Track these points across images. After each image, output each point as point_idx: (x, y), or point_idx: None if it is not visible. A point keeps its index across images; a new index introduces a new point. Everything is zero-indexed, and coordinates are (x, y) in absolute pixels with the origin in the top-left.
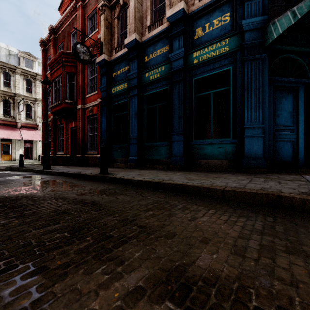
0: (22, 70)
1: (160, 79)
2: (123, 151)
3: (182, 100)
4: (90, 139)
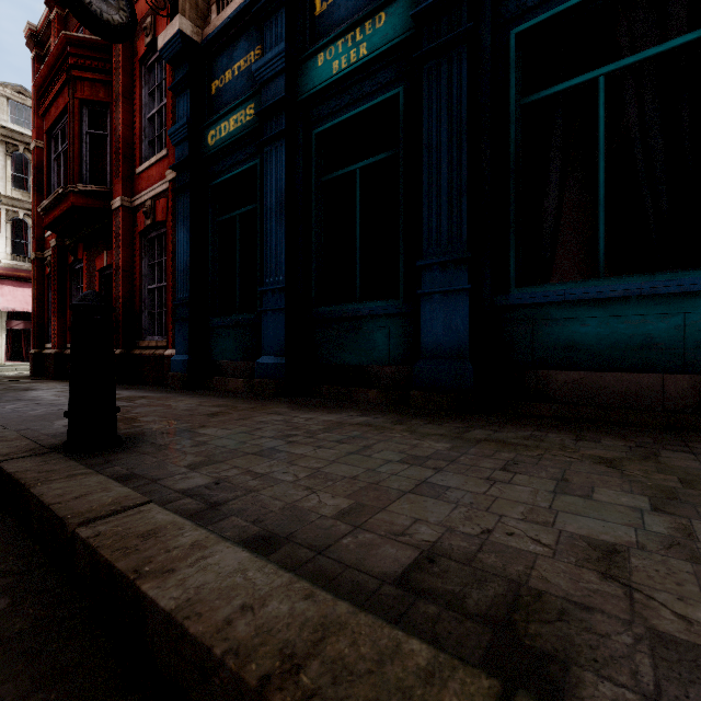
0: (2, 131)
1: (370, 64)
2: (241, 338)
3: (466, 122)
4: (152, 301)
